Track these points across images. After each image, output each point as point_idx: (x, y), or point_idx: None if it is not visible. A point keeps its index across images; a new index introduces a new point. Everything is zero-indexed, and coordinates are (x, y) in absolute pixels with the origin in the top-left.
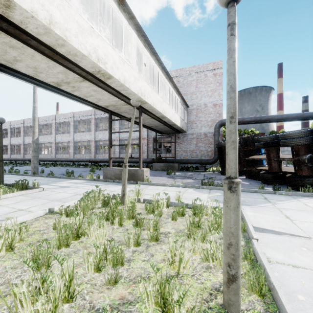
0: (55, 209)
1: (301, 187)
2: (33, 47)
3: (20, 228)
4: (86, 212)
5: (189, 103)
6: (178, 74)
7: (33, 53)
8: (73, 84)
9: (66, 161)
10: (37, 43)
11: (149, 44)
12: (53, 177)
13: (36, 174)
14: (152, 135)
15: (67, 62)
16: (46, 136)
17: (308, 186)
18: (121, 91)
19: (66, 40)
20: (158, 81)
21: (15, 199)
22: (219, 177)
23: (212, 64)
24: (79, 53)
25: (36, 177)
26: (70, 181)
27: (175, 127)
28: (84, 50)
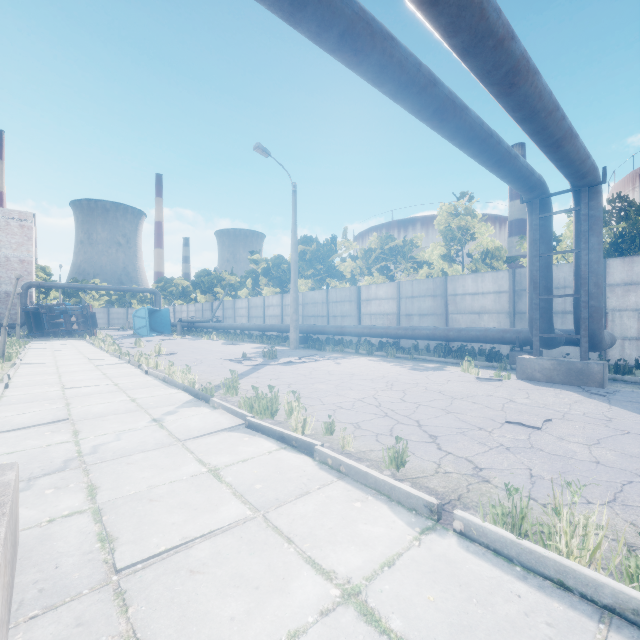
0: None
1: (78, 337)
2: None
3: None
4: None
5: None
6: None
7: None
8: None
9: None
10: None
11: None
12: None
13: None
14: None
15: None
16: None
17: (77, 335)
18: None
19: None
20: None
21: None
22: (25, 338)
23: (18, 213)
24: None
25: None
26: None
27: None
28: None
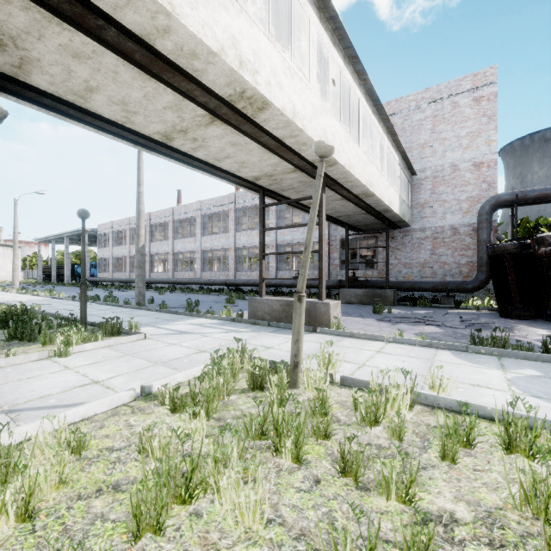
0: (155, 388)
1: None
2: (113, 48)
3: (70, 443)
4: (214, 400)
5: (415, 167)
6: (391, 111)
7: (114, 64)
8: (193, 134)
9: (190, 283)
10: (118, 36)
11: (343, 37)
12: (166, 312)
13: (142, 305)
14: (338, 234)
15: (178, 79)
16: (161, 242)
17: None
18: (285, 139)
19: (173, 14)
20: (359, 118)
21: (95, 354)
22: (500, 322)
23: (470, 78)
24: (201, 46)
25: (140, 310)
26: (191, 321)
27: (388, 216)
28: (212, 40)
